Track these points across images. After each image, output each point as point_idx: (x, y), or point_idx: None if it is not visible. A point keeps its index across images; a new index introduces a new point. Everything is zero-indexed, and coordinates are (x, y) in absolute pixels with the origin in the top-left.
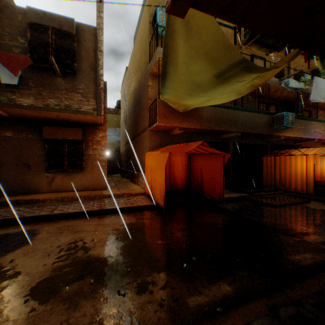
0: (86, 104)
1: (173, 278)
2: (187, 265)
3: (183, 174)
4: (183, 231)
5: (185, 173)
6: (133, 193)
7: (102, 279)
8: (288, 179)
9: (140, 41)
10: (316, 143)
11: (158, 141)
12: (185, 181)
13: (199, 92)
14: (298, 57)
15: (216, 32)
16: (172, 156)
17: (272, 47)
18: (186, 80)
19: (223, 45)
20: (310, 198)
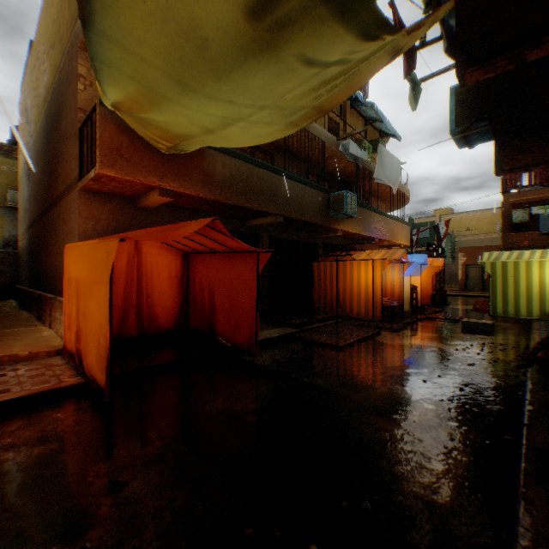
0: None
1: None
2: None
3: (172, 297)
4: (156, 467)
5: (175, 294)
6: (25, 353)
7: None
8: (350, 298)
9: None
10: (374, 245)
11: (106, 218)
12: (175, 312)
13: (203, 77)
14: (355, 116)
15: None
16: (145, 255)
17: None
18: (161, 15)
19: None
20: (380, 327)
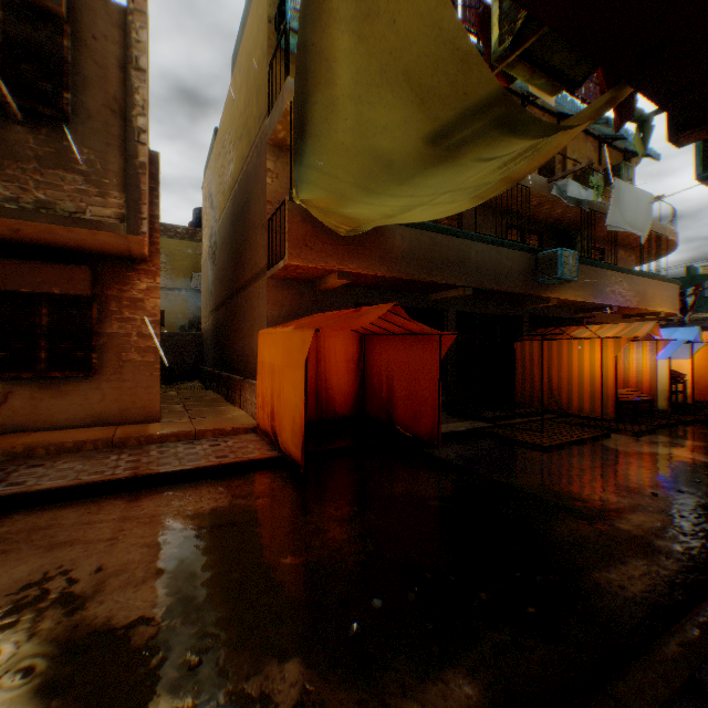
0: (99, 202)
1: (323, 673)
2: (360, 628)
3: (349, 382)
4: (349, 525)
5: (352, 378)
6: (228, 428)
7: (106, 705)
8: (567, 388)
9: (247, 67)
10: (612, 315)
11: (289, 303)
12: (352, 397)
13: (387, 183)
14: (581, 138)
15: (435, 10)
16: (324, 338)
17: (561, 79)
18: (355, 150)
19: (451, 52)
20: (610, 428)
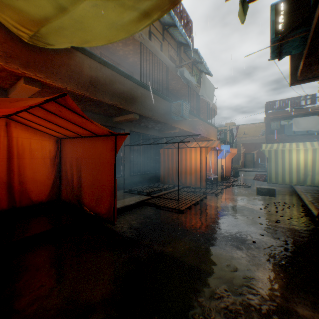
0: None
1: None
2: None
3: (45, 175)
4: None
5: (49, 172)
6: None
7: None
8: (185, 173)
9: None
10: (197, 140)
11: None
12: (49, 186)
13: None
14: (186, 58)
15: None
16: (17, 138)
17: None
18: None
19: None
20: (206, 192)
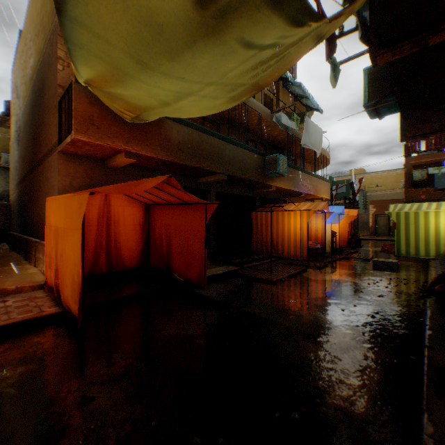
0: None
1: None
2: None
3: (136, 241)
4: (119, 383)
5: (139, 238)
6: (12, 287)
7: None
8: (282, 241)
9: None
10: (301, 199)
11: (81, 176)
12: (139, 253)
13: (159, 57)
14: (286, 93)
15: None
16: (114, 206)
17: None
18: (123, 4)
19: None
20: (306, 265)
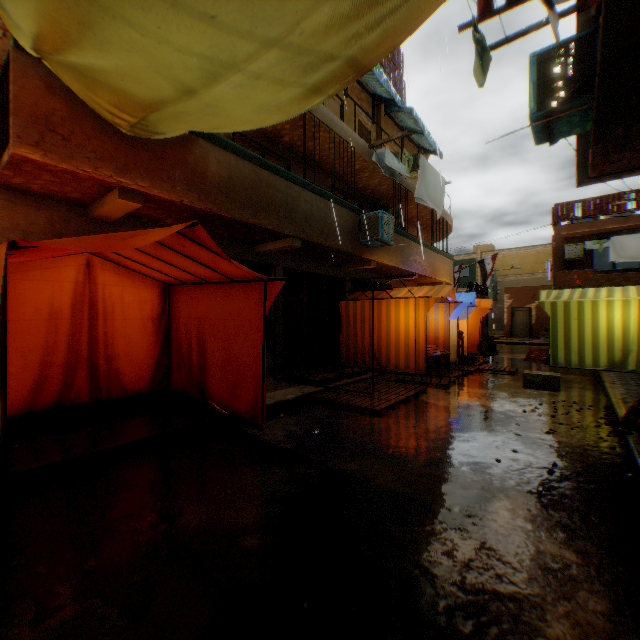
0: None
1: None
2: None
3: (145, 347)
4: None
5: (151, 342)
6: None
7: None
8: (386, 346)
9: None
10: (412, 283)
11: (42, 231)
12: (151, 367)
13: None
14: (390, 125)
15: None
16: (104, 286)
17: None
18: None
19: None
20: (425, 382)
